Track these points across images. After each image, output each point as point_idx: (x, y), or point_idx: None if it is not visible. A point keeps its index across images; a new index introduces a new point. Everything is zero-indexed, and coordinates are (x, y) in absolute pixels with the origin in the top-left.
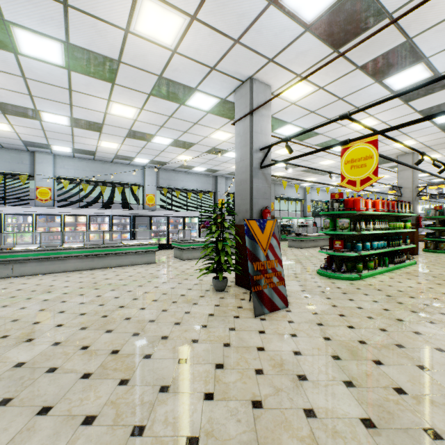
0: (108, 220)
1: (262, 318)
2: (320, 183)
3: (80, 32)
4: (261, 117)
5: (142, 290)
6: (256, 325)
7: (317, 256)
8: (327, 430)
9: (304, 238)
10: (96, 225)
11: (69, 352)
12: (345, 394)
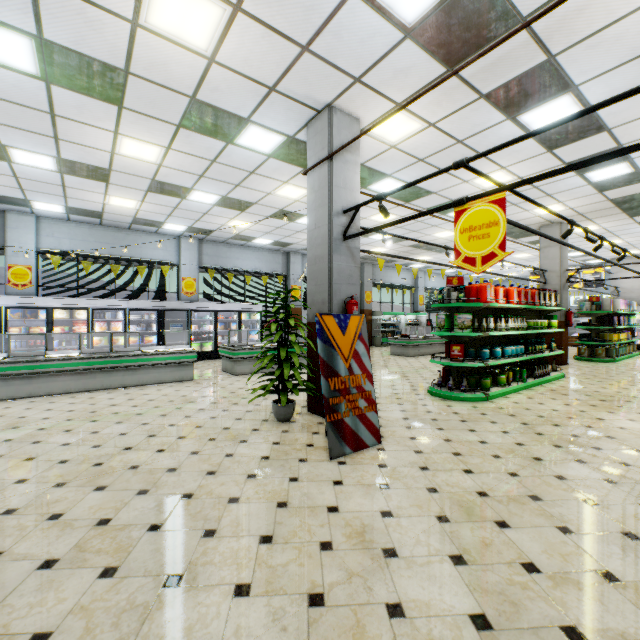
0: (122, 316)
1: (341, 460)
2: (432, 263)
3: (59, 21)
4: (345, 165)
5: (165, 421)
6: (331, 471)
7: (430, 367)
8: (419, 636)
9: (413, 342)
10: (105, 324)
11: (27, 524)
12: (451, 577)
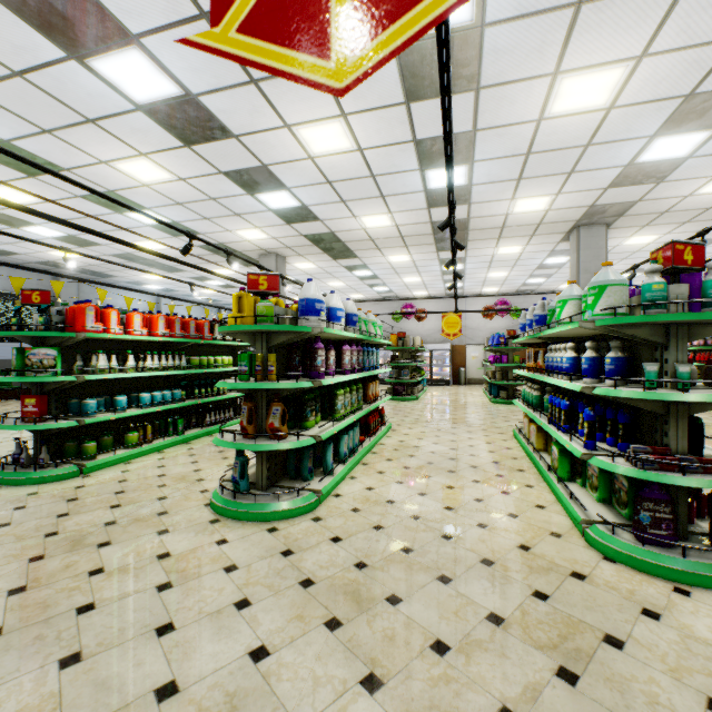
0: None
1: None
2: (24, 269)
3: None
4: None
5: None
6: None
7: None
8: None
9: None
10: None
11: None
12: None
